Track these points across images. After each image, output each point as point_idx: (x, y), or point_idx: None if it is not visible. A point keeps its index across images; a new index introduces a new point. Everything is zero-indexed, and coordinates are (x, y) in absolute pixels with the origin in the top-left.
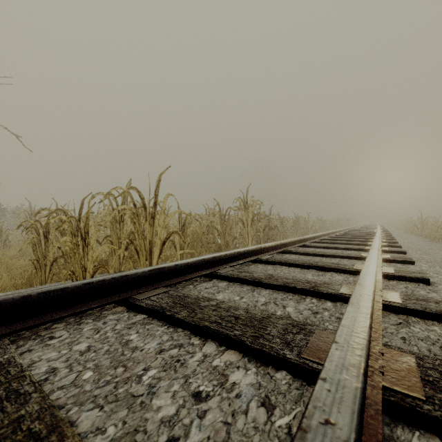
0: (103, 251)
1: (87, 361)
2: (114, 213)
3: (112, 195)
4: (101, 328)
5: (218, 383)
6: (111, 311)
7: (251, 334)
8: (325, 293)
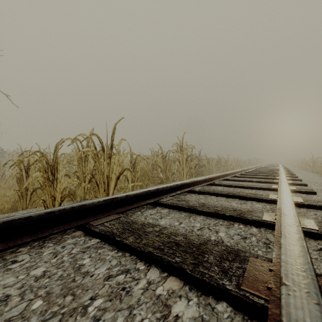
0: (71, 184)
1: (39, 288)
2: (79, 154)
3: (79, 140)
4: (59, 252)
5: (161, 316)
6: (70, 236)
7: (190, 261)
8: (250, 219)
